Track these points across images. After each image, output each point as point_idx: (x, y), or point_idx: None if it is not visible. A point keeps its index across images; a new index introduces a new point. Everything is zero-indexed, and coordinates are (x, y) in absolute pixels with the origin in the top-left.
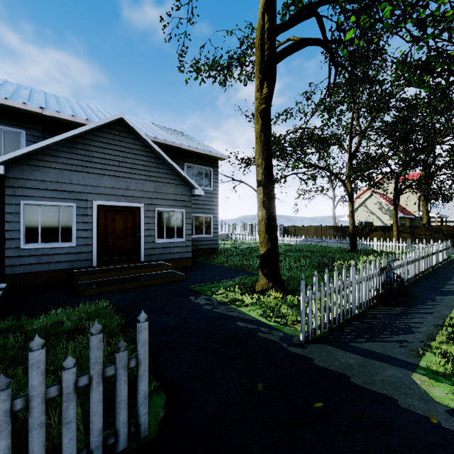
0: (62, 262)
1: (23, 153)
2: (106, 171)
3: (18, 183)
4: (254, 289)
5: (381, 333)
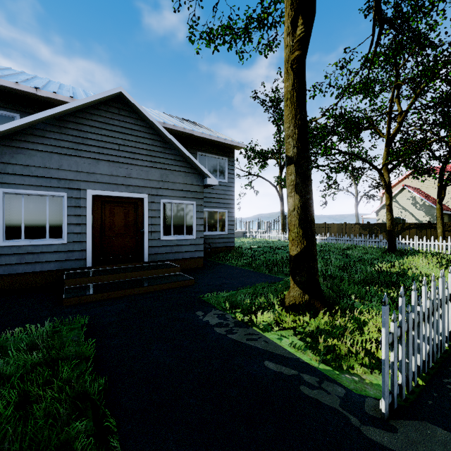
0: (49, 262)
1: (1, 131)
2: (103, 155)
3: None
4: (283, 303)
5: None
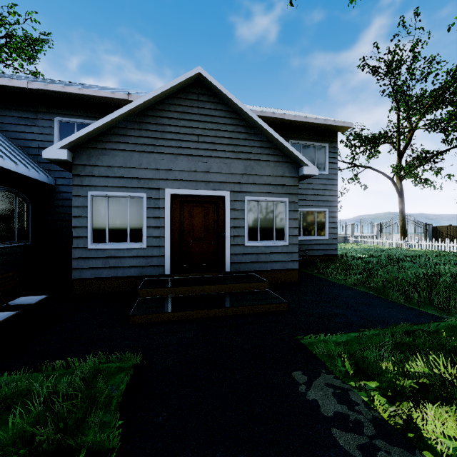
0: (130, 267)
1: (87, 133)
2: (182, 149)
3: (85, 171)
4: None
5: None
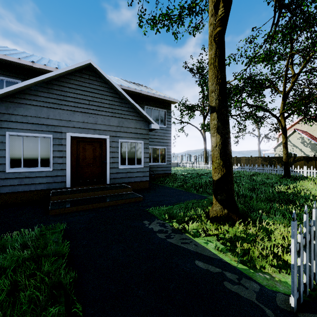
0: (41, 183)
1: (7, 92)
2: (78, 108)
3: (4, 117)
4: (208, 215)
5: None
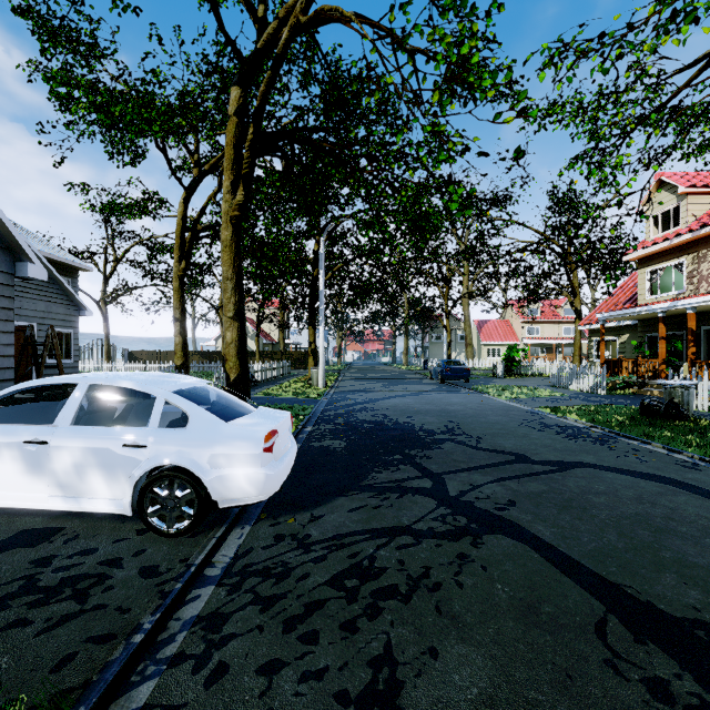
0: None
1: None
2: None
3: None
4: None
5: None
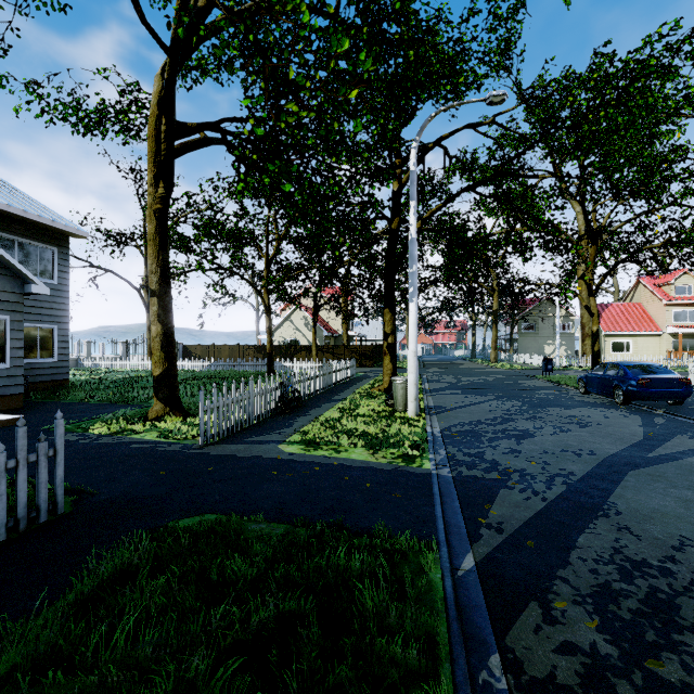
0: None
1: None
2: None
3: None
4: (146, 418)
5: (269, 430)
